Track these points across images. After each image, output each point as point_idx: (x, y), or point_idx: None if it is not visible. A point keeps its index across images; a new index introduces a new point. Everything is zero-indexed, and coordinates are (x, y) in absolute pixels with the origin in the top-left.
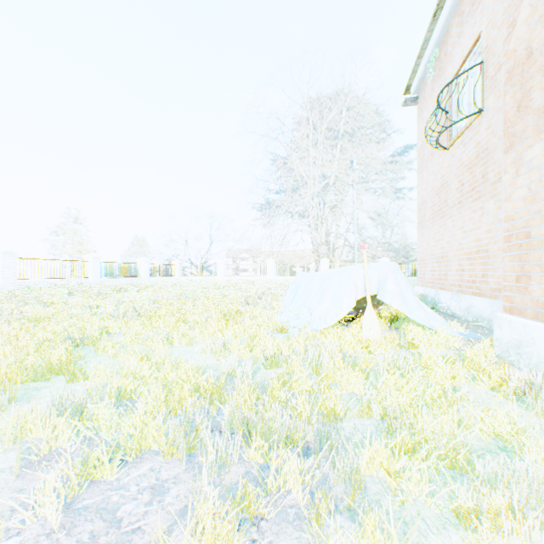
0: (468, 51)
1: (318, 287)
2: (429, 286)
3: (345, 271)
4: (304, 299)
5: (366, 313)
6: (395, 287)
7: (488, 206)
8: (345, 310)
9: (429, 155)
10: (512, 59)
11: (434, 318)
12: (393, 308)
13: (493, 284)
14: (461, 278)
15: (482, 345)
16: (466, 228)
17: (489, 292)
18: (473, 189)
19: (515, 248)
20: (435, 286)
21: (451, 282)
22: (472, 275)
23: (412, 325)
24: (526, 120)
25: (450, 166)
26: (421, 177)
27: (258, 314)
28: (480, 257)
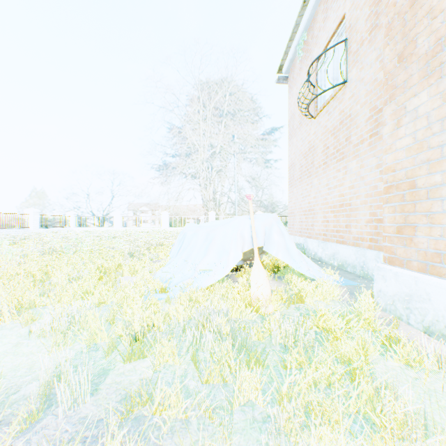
0: (333, 32)
1: (204, 239)
2: (298, 235)
3: (231, 222)
4: (189, 252)
5: (254, 267)
6: (280, 238)
7: (351, 166)
8: (232, 264)
9: (298, 124)
10: (394, 10)
11: (312, 266)
12: (273, 256)
13: (356, 233)
14: (326, 228)
15: (364, 296)
16: (331, 185)
17: (352, 241)
18: (337, 151)
19: (398, 199)
20: (303, 234)
21: (318, 232)
22: (336, 226)
23: (295, 274)
24: (411, 68)
25: (316, 132)
26: (291, 143)
27: (140, 269)
28: (344, 210)
